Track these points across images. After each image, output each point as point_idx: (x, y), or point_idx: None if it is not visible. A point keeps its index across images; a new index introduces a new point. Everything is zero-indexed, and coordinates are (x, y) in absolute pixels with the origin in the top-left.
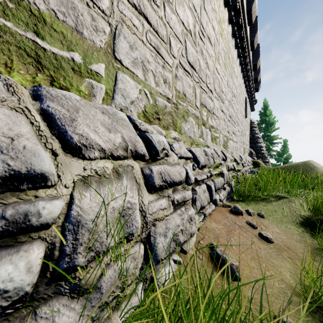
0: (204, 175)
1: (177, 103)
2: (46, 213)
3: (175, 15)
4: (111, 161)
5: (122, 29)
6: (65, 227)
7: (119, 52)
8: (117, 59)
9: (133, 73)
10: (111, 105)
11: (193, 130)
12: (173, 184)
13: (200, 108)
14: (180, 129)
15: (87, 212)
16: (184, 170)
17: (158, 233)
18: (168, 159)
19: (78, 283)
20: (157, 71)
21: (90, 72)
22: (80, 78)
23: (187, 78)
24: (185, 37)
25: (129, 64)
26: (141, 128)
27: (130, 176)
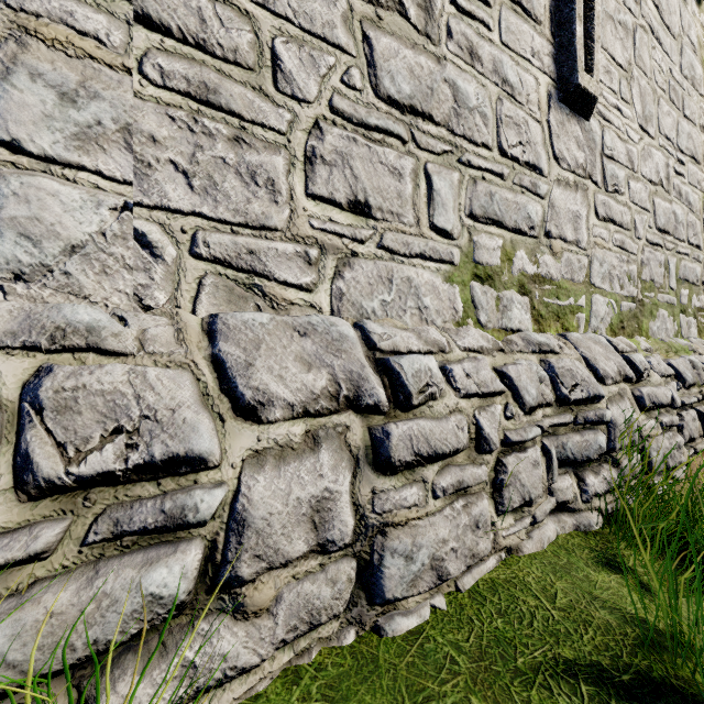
0: (693, 398)
1: (643, 297)
2: (607, 416)
3: (640, 182)
4: (615, 386)
5: (594, 252)
6: (608, 426)
7: (593, 276)
8: (592, 284)
9: (602, 289)
10: (588, 330)
11: (665, 327)
12: (661, 407)
13: (675, 287)
14: (646, 331)
15: (617, 419)
16: (670, 391)
17: (652, 448)
18: (650, 380)
19: (617, 459)
20: (622, 272)
21: (577, 308)
22: (573, 316)
23: (656, 255)
24: (654, 197)
25: (599, 282)
26: (619, 350)
27: (627, 397)
